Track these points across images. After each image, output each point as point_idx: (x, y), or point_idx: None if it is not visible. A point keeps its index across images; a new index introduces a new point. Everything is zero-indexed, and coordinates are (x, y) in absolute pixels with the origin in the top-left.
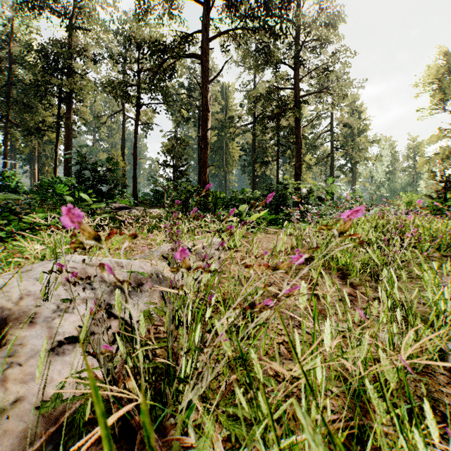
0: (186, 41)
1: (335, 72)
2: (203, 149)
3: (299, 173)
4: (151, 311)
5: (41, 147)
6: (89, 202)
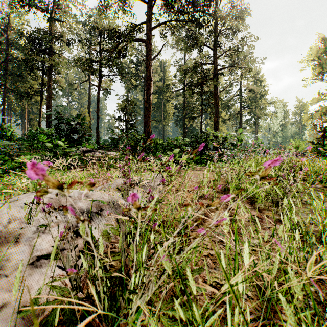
0: (135, 30)
1: (243, 52)
2: (147, 108)
3: (217, 125)
4: (109, 231)
5: (29, 107)
6: (64, 147)
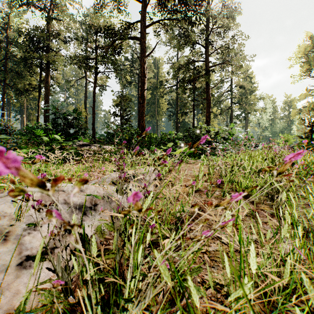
0: (129, 28)
1: (234, 50)
2: (141, 104)
3: (208, 120)
4: (103, 226)
5: (28, 102)
6: (60, 141)
